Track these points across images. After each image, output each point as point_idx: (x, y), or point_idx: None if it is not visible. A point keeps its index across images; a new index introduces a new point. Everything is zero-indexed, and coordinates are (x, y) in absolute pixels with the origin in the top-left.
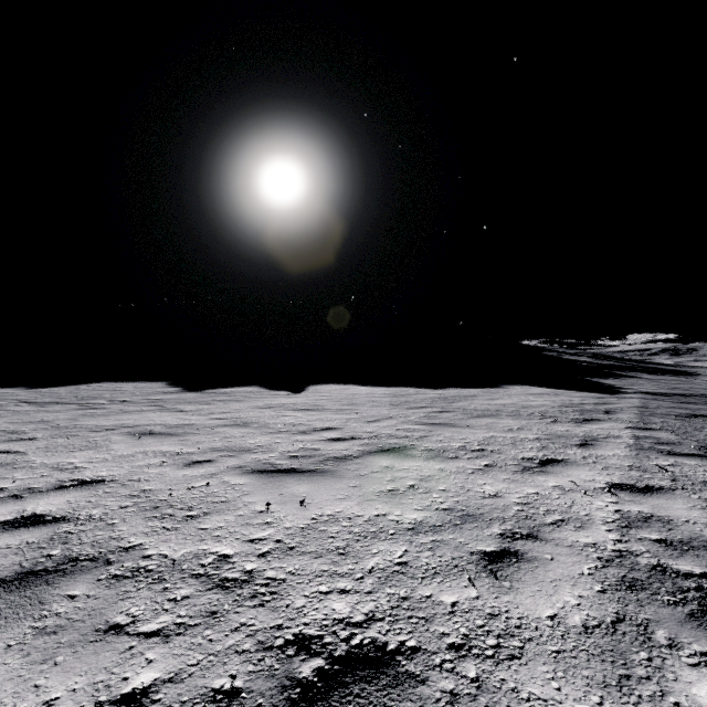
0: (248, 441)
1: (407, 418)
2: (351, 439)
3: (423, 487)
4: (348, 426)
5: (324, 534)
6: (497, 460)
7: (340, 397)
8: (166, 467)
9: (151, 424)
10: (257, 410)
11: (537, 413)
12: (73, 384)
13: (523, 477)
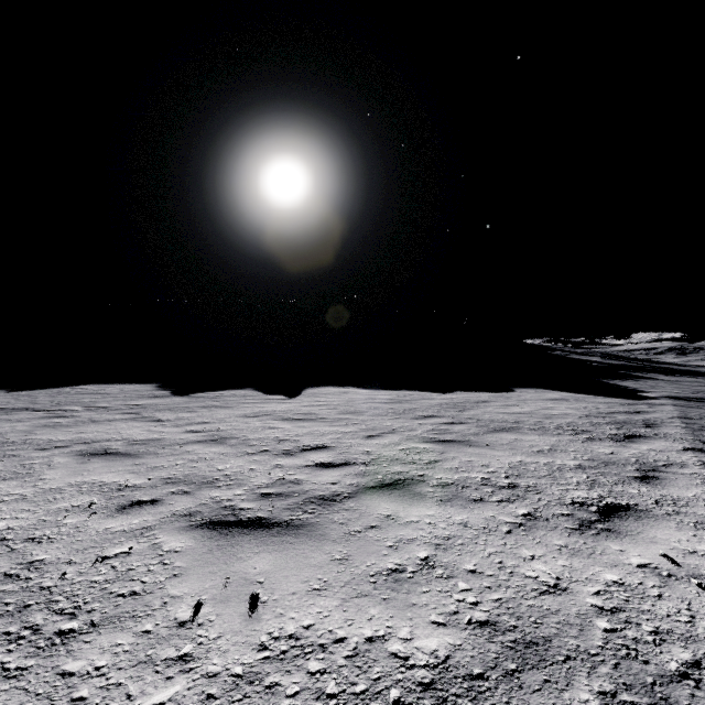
0: (215, 466)
1: (412, 432)
2: (344, 464)
3: (442, 564)
4: (342, 444)
5: (271, 698)
6: (538, 505)
7: (338, 402)
8: (90, 514)
9: (113, 439)
10: (242, 419)
11: (565, 426)
12: (57, 387)
13: (586, 543)
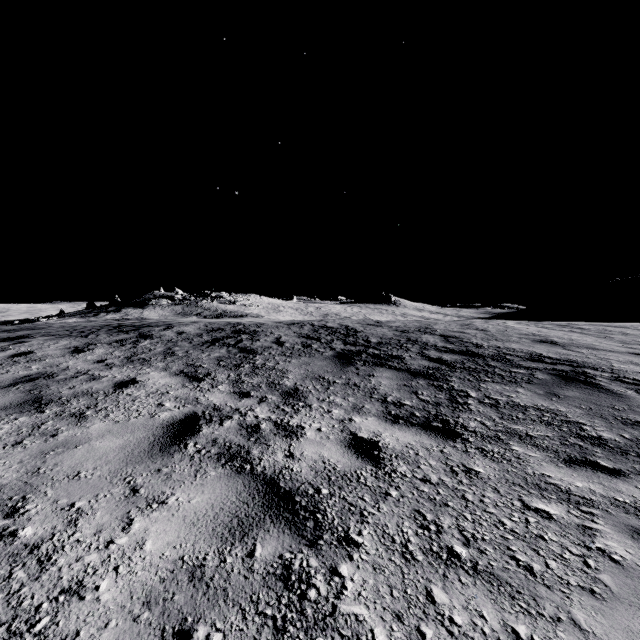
0: None
1: None
2: None
3: None
4: None
5: None
6: None
7: None
8: None
9: None
10: None
11: None
12: None
13: None
